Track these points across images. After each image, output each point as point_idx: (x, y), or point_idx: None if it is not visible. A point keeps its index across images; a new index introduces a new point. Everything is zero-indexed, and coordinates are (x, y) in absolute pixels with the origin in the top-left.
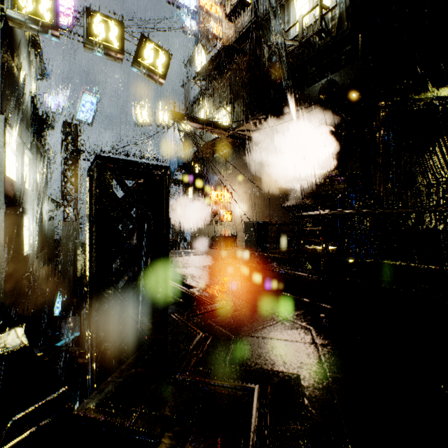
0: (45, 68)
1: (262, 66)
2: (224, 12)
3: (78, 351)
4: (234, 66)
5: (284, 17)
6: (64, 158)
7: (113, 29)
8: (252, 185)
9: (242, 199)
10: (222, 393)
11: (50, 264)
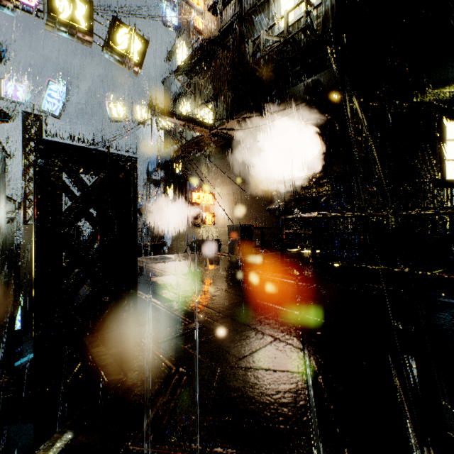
0: (3, 50)
1: (246, 63)
2: (206, 4)
3: None
4: (217, 62)
5: (269, 13)
6: (26, 153)
7: (79, 6)
8: (235, 186)
9: (225, 201)
10: None
11: (9, 272)
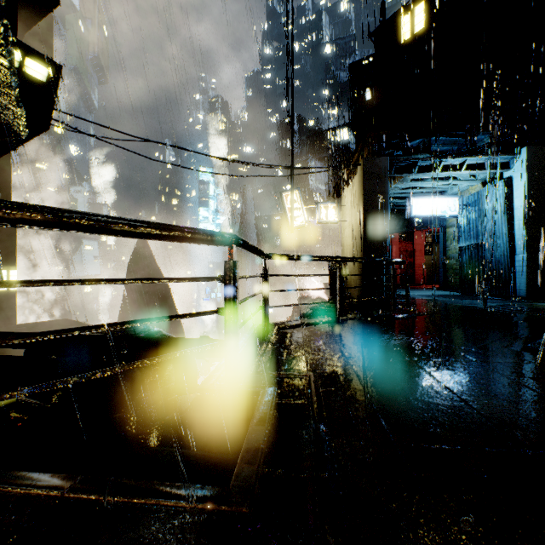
0: None
1: None
2: None
3: None
4: None
5: None
6: None
7: None
8: None
9: None
10: None
11: None
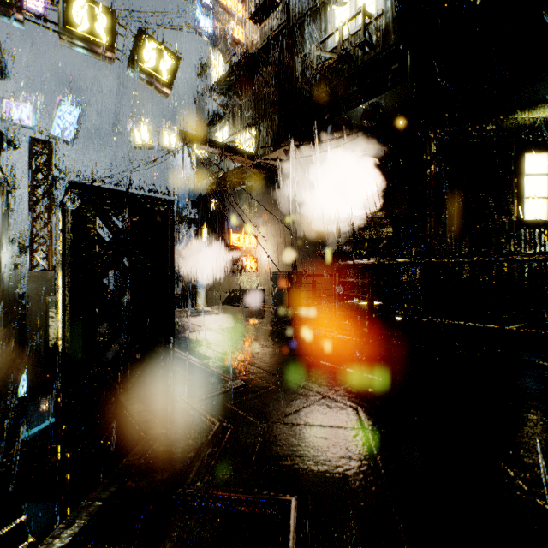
0: (5, 64)
1: (295, 82)
2: (247, 11)
3: (51, 447)
4: (260, 80)
5: (321, 24)
6: (33, 187)
7: (100, 18)
8: (282, 226)
9: (270, 244)
10: (247, 511)
11: (13, 328)
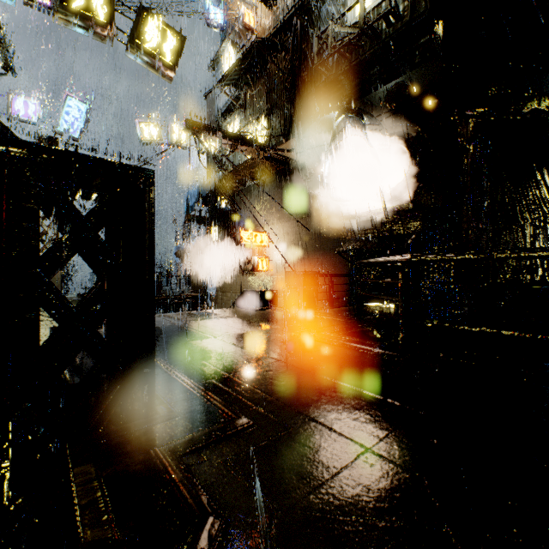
0: (11, 58)
1: (310, 65)
2: None
3: None
4: (273, 68)
5: None
6: None
7: None
8: (296, 223)
9: (283, 242)
10: None
11: None
